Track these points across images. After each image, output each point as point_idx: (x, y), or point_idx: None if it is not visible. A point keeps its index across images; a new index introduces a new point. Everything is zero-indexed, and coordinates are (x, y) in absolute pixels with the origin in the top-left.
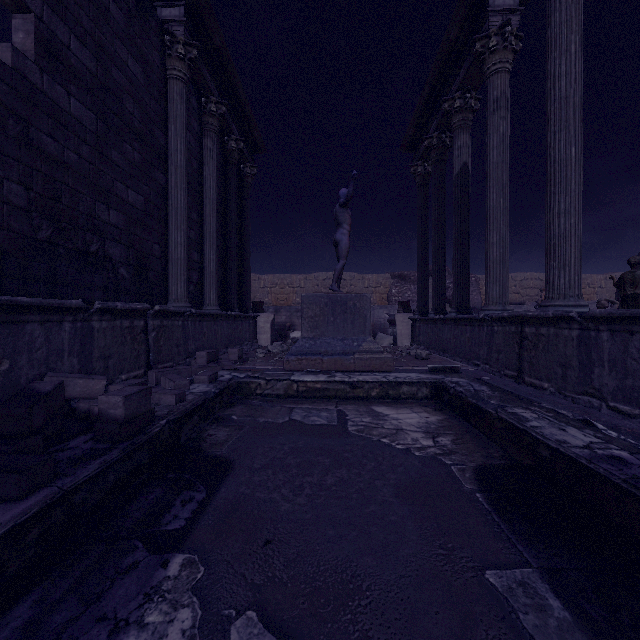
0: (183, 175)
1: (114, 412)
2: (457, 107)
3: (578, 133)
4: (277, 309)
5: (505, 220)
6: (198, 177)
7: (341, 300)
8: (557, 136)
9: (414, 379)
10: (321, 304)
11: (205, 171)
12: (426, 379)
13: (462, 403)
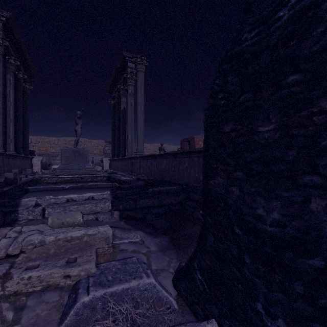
0: (1, 94)
1: (10, 177)
2: (122, 88)
3: (142, 112)
4: (40, 155)
5: (132, 129)
6: (4, 92)
7: (78, 151)
8: (138, 112)
9: (102, 175)
10: (70, 152)
11: (8, 89)
12: (105, 175)
13: (113, 179)
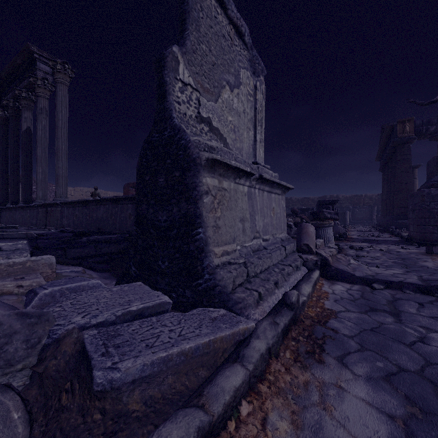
0: None
1: None
2: (24, 96)
3: (66, 141)
4: None
5: (46, 163)
6: None
7: None
8: (58, 140)
9: None
10: None
11: None
12: None
13: None
